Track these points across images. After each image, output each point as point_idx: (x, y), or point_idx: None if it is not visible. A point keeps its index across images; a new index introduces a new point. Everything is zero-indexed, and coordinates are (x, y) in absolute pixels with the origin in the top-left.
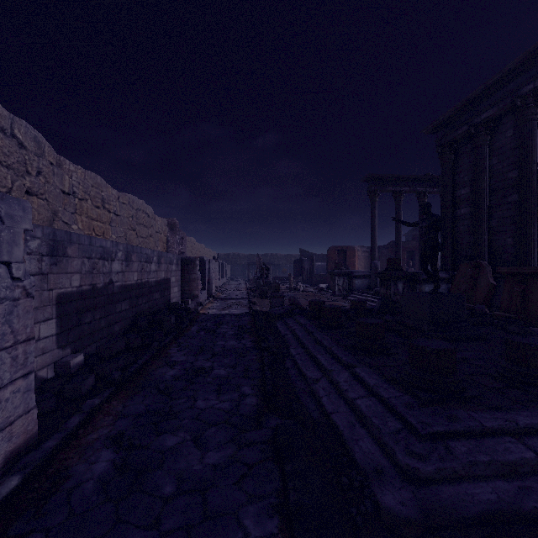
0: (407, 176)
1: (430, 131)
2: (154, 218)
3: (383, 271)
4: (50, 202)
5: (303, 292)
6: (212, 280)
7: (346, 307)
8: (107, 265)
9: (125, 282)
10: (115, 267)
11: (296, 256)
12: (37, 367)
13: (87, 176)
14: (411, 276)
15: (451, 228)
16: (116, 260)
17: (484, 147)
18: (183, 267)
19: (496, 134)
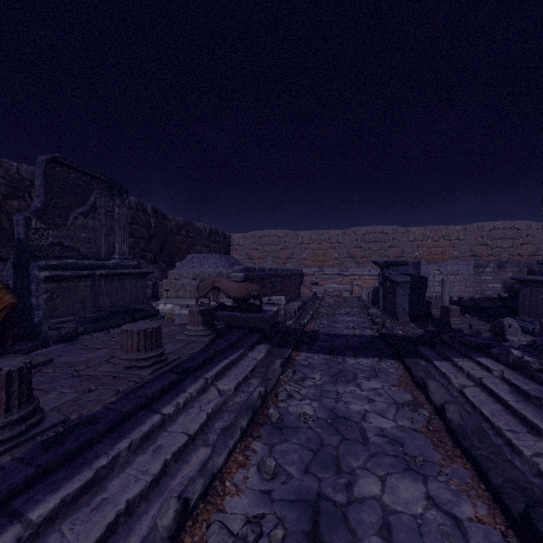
0: None
1: None
2: None
3: None
4: (535, 244)
5: None
6: None
7: None
8: None
9: None
10: None
11: None
12: (492, 293)
13: None
14: None
15: None
16: None
17: None
18: None
19: None
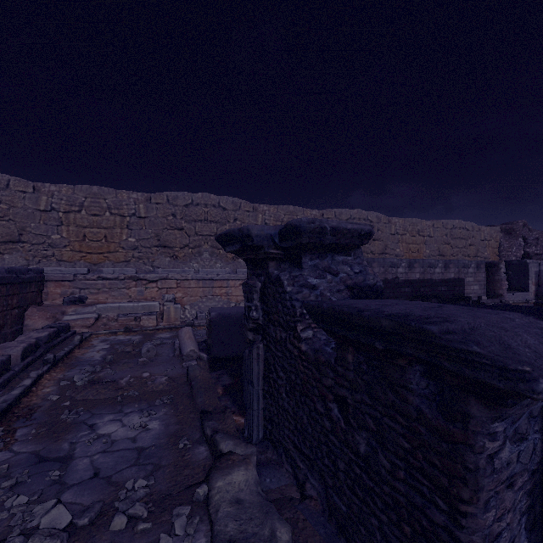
0: None
1: None
2: (478, 229)
3: None
4: (384, 241)
5: None
6: None
7: None
8: (394, 270)
9: (408, 278)
10: (400, 271)
11: None
12: None
13: (406, 221)
14: None
15: None
16: (400, 267)
17: None
18: (487, 270)
19: None
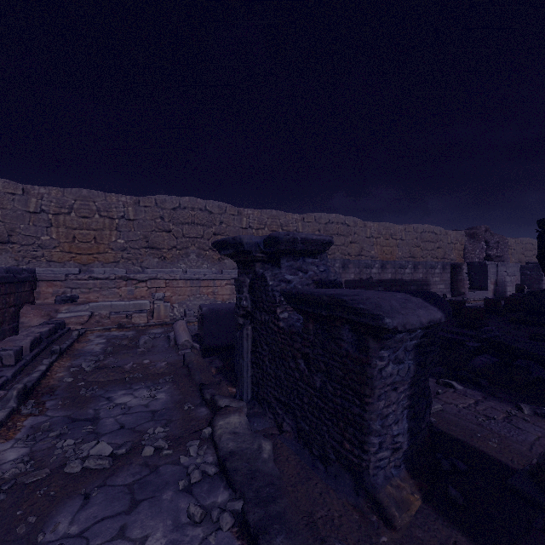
0: None
1: None
2: (446, 233)
3: None
4: (360, 244)
5: None
6: (504, 282)
7: None
8: (368, 270)
9: (381, 278)
10: (373, 271)
11: None
12: None
13: (380, 225)
14: None
15: None
16: (374, 268)
17: None
18: (452, 271)
19: None
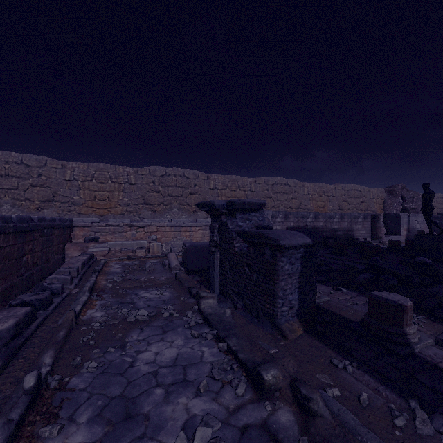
0: None
1: None
2: (368, 191)
3: None
4: (299, 199)
5: None
6: (415, 229)
7: None
8: (304, 220)
9: (314, 225)
10: (309, 220)
11: None
12: None
13: (315, 185)
14: None
15: None
16: (309, 218)
17: None
18: (372, 220)
19: None
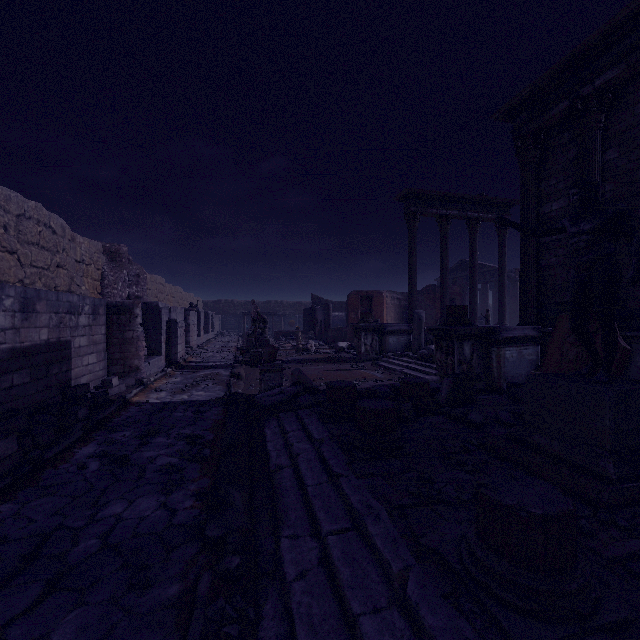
0: (456, 194)
1: (505, 116)
2: (72, 239)
3: (443, 327)
4: None
5: (315, 355)
6: (176, 338)
7: (383, 382)
8: None
9: None
10: None
11: (307, 305)
12: None
13: None
14: (484, 333)
15: (536, 261)
16: None
17: (597, 132)
18: (111, 319)
19: (616, 111)
